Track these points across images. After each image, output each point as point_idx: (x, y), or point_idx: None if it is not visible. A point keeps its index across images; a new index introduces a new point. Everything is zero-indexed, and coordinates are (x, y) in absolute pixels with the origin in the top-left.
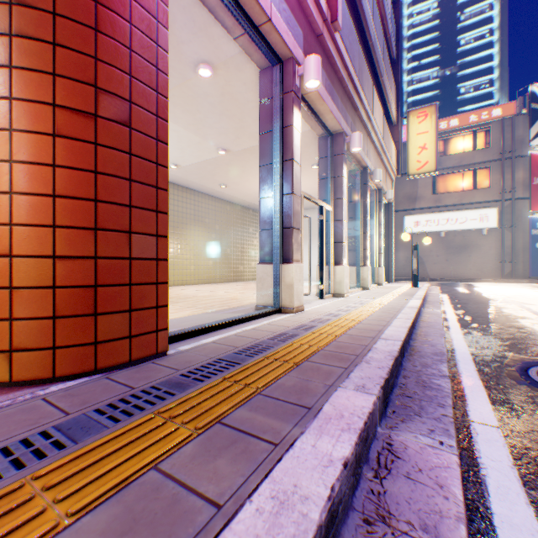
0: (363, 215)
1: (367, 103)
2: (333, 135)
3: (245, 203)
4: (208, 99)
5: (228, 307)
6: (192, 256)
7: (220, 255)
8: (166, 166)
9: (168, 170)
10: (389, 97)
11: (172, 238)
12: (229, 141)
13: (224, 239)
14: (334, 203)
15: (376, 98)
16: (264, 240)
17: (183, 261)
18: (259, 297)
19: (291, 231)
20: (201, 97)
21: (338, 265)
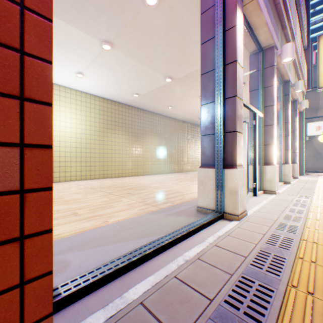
0: (284, 121)
1: (292, 23)
2: (263, 51)
3: (185, 119)
4: (155, 31)
5: (171, 203)
6: (149, 156)
7: (168, 155)
8: (47, 16)
9: (51, 24)
10: (303, 25)
11: (136, 144)
12: (172, 70)
13: (171, 144)
14: (265, 110)
15: (296, 21)
16: (204, 145)
17: (143, 159)
18: (199, 198)
19: (234, 135)
20: (149, 29)
21: (268, 165)
